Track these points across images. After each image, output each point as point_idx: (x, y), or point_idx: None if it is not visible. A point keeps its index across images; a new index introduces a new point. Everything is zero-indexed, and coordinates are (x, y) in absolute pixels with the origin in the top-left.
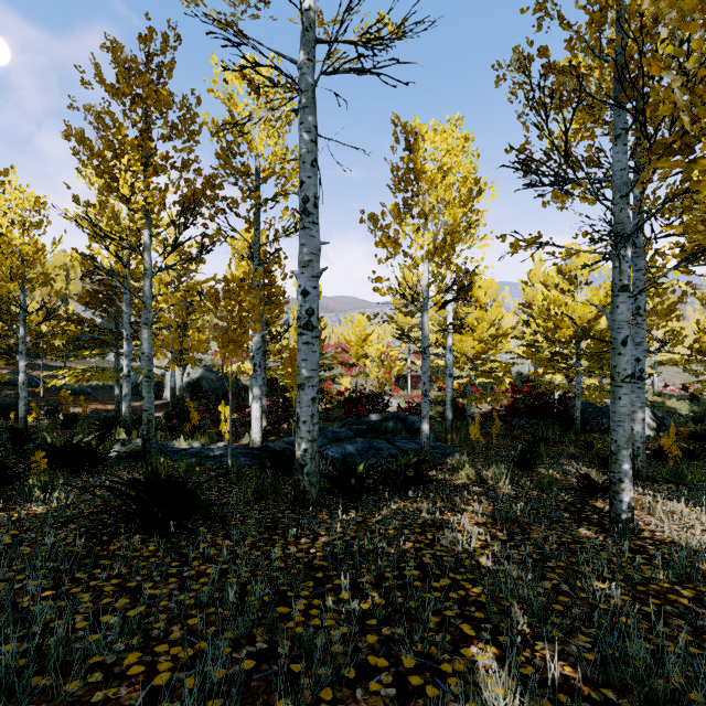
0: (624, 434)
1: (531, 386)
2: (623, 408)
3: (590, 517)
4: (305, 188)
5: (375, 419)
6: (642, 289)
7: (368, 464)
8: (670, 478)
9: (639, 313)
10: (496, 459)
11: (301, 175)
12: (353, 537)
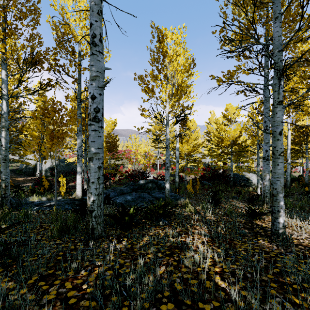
0: (281, 184)
1: (210, 167)
2: (280, 170)
3: (259, 232)
4: (93, 27)
5: (142, 183)
6: (289, 103)
7: (137, 207)
8: None
9: (267, 129)
10: (200, 200)
11: (91, 20)
12: (122, 265)
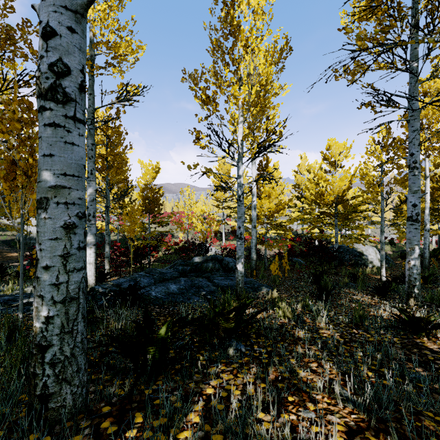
0: None
1: (300, 237)
2: None
3: None
4: None
5: (198, 261)
6: None
7: (178, 319)
8: (436, 302)
9: (415, 166)
10: (295, 290)
11: None
12: None
